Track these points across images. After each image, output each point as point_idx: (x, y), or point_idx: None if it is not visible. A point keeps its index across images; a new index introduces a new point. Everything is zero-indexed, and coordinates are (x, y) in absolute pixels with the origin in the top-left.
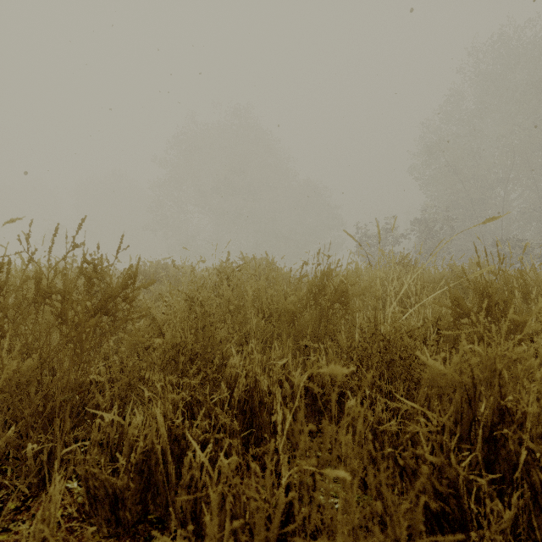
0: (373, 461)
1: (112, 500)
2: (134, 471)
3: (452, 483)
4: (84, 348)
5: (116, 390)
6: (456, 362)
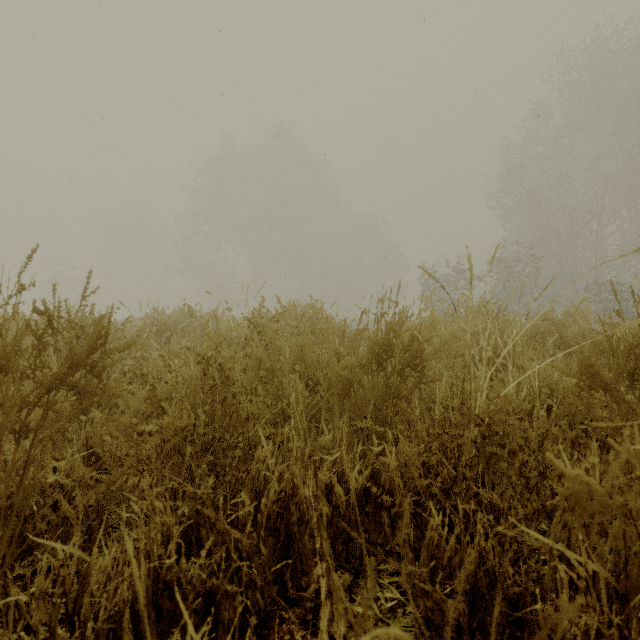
0: (471, 615)
1: None
2: None
3: None
4: None
5: (94, 495)
6: (614, 472)
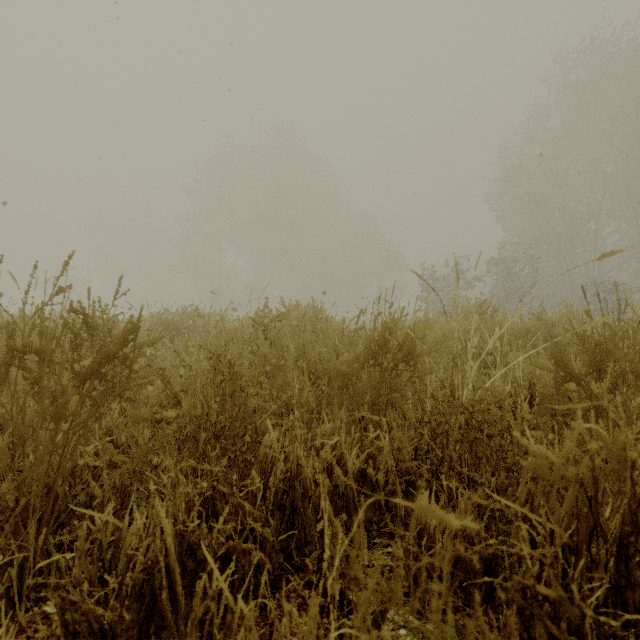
0: (453, 575)
1: (97, 638)
2: (130, 596)
3: (573, 625)
4: (58, 430)
5: (118, 477)
6: (569, 447)
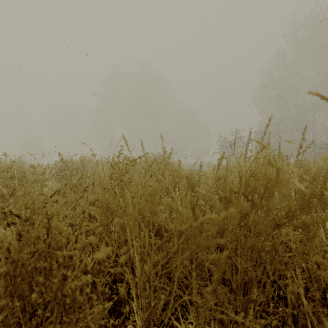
0: None
1: None
2: None
3: None
4: None
5: None
6: None
